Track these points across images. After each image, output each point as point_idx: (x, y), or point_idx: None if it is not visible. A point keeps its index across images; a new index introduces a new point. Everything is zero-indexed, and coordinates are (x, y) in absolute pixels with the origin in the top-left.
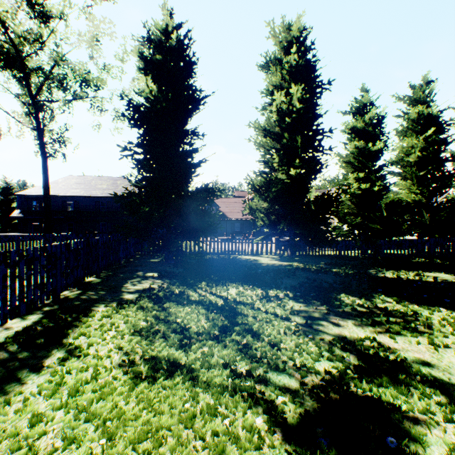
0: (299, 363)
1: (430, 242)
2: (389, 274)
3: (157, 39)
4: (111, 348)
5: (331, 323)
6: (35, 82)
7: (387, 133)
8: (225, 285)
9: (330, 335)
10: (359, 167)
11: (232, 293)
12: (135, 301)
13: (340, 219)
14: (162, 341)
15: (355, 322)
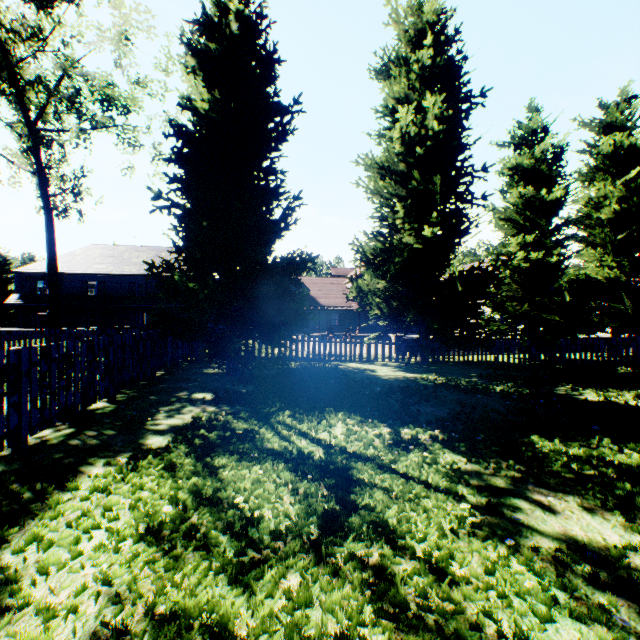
0: (512, 632)
1: (637, 342)
2: (590, 395)
3: (213, 20)
4: (86, 582)
5: (537, 503)
6: (34, 102)
7: (568, 175)
8: (324, 417)
9: (547, 538)
10: (525, 227)
11: (337, 435)
12: (163, 453)
13: (497, 306)
14: (200, 560)
15: (583, 501)
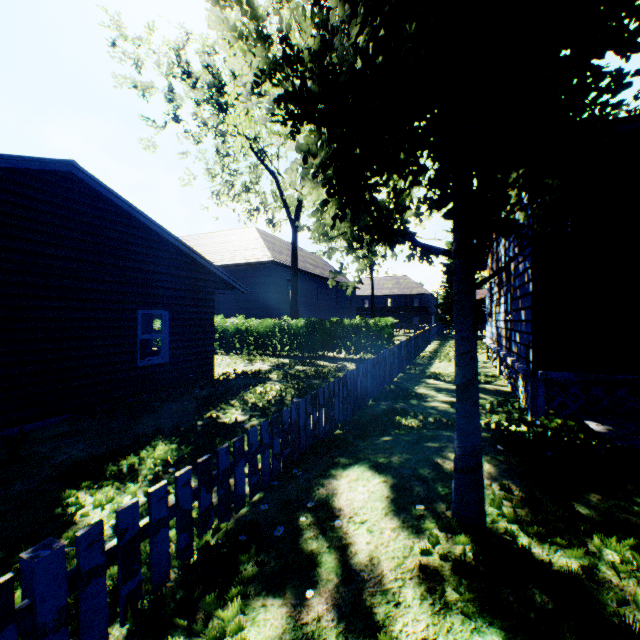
0: None
1: None
2: None
3: None
4: None
5: None
6: None
7: None
8: None
9: None
10: None
11: None
12: None
13: None
14: None
15: None
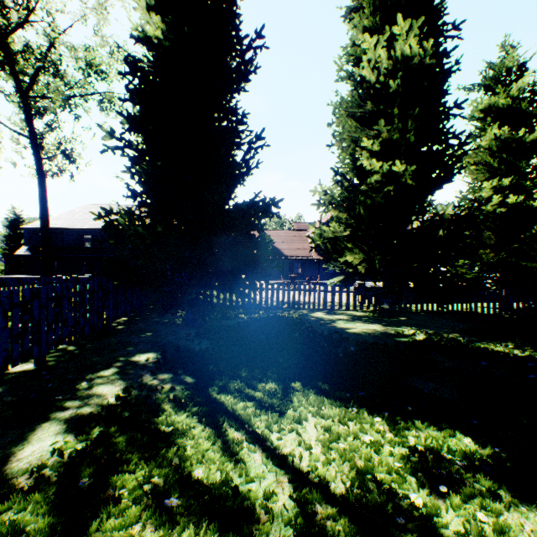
0: None
1: None
2: None
3: None
4: None
5: None
6: (26, 73)
7: None
8: (290, 399)
9: None
10: (500, 170)
11: (310, 443)
12: (21, 489)
13: (470, 254)
14: None
15: None
